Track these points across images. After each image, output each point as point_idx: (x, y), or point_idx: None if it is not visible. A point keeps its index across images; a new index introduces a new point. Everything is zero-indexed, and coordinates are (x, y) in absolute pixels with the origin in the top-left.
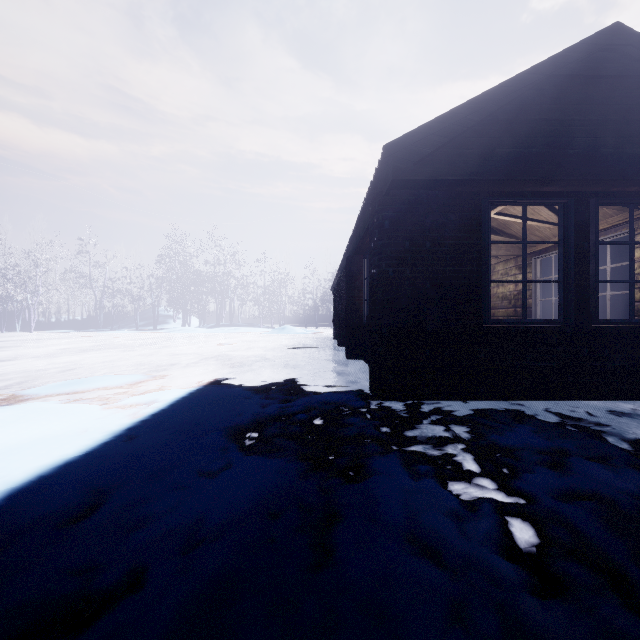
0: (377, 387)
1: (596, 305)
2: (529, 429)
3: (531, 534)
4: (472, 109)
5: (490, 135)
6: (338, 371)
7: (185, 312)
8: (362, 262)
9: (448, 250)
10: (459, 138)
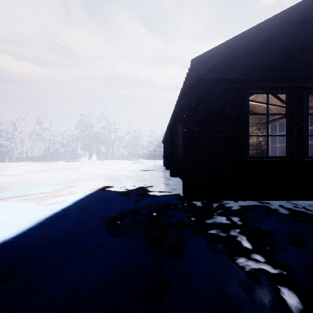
0: (187, 193)
1: (307, 148)
2: (275, 219)
3: (297, 301)
4: (241, 39)
5: (250, 54)
6: (166, 183)
7: (90, 152)
8: (178, 126)
9: (226, 118)
10: (233, 56)
